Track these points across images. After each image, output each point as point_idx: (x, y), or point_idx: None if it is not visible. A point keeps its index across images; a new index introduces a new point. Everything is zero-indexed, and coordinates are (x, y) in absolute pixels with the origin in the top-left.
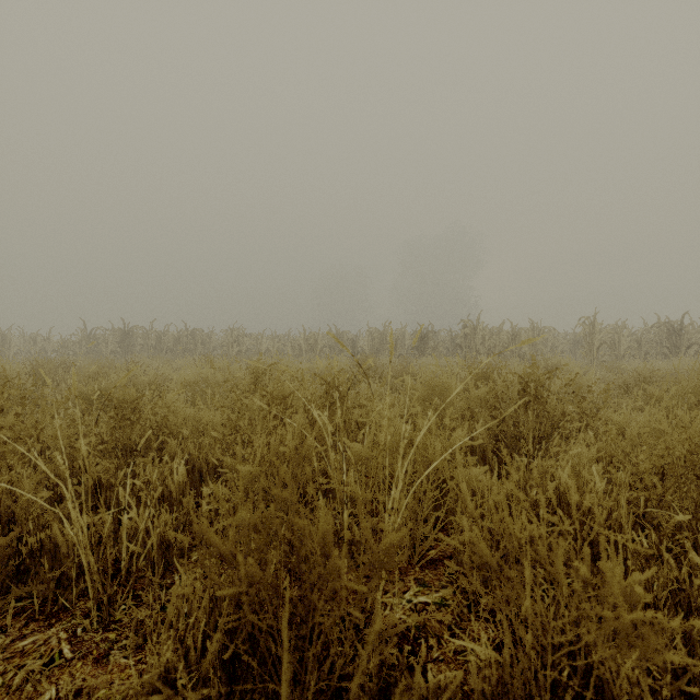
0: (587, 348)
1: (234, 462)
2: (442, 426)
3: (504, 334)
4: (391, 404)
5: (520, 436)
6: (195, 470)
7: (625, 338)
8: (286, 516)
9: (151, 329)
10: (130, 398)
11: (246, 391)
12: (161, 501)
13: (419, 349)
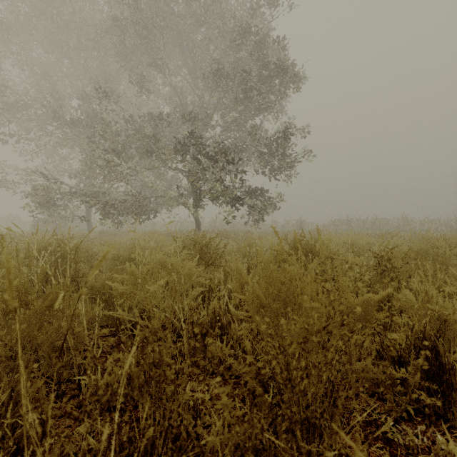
0: None
1: None
2: None
3: None
4: None
5: None
6: None
7: None
8: None
9: (359, 219)
10: None
11: None
12: None
13: None
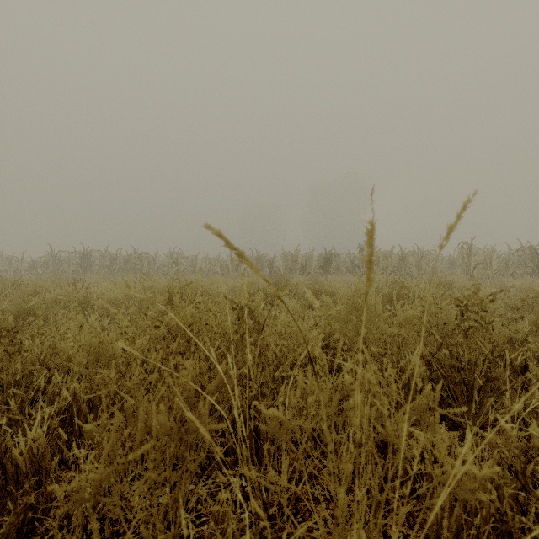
0: (465, 268)
1: (97, 431)
2: (401, 381)
3: (395, 256)
4: (317, 336)
5: (459, 367)
6: (80, 414)
7: (495, 259)
8: (161, 535)
9: (106, 252)
10: (6, 326)
11: (160, 311)
12: (2, 479)
13: (324, 269)
